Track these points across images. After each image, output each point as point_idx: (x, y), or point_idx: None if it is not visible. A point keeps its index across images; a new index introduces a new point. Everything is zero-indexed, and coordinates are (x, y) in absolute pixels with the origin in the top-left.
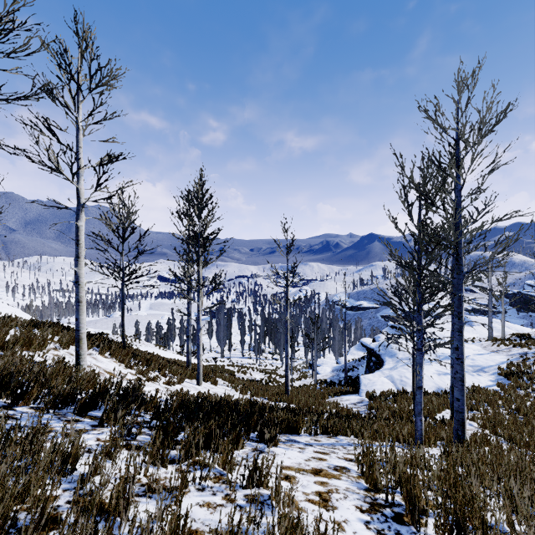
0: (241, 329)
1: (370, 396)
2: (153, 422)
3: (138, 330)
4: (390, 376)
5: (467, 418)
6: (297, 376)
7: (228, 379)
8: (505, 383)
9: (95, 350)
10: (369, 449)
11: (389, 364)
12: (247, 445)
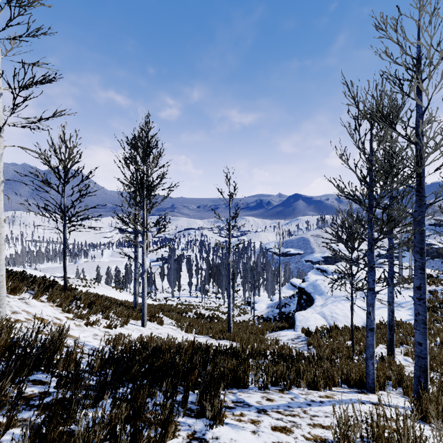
0: (189, 273)
1: (306, 332)
2: (55, 394)
3: (99, 274)
4: (322, 312)
5: (401, 353)
6: (237, 312)
7: (175, 317)
8: None
9: (30, 294)
10: (361, 439)
11: (319, 301)
12: (182, 428)
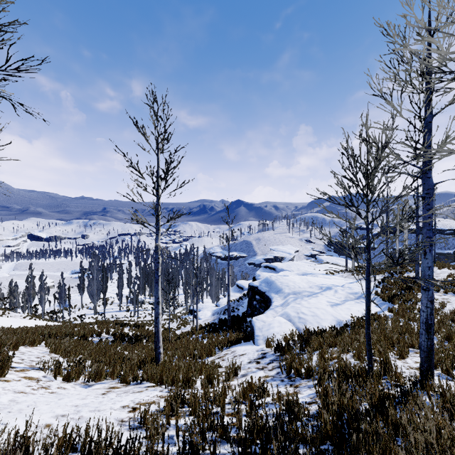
0: (118, 282)
1: (275, 346)
2: None
3: None
4: (286, 314)
5: None
6: (176, 324)
7: (61, 349)
8: (395, 307)
9: None
10: None
11: (277, 300)
12: None
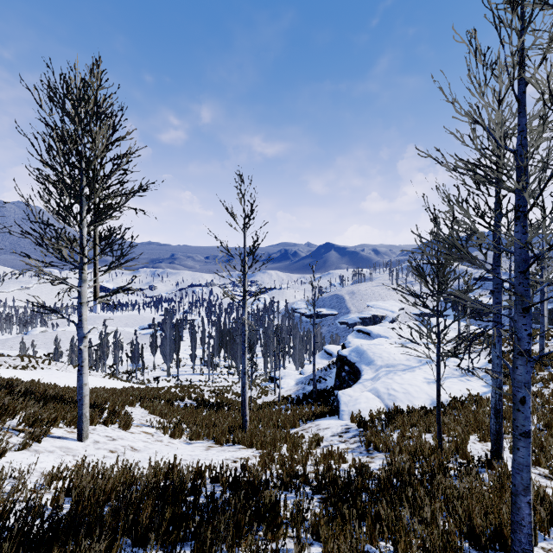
0: (191, 342)
1: (359, 422)
2: None
3: (57, 349)
4: (375, 389)
5: (504, 449)
6: (256, 393)
7: (158, 411)
8: (504, 388)
9: None
10: None
11: (367, 373)
12: None
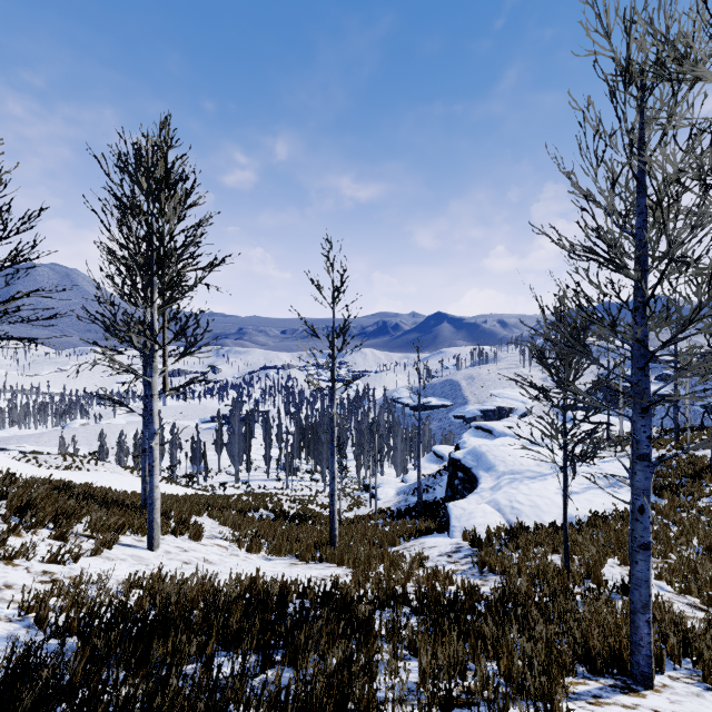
0: (265, 439)
1: (473, 539)
2: None
3: (103, 446)
4: (494, 501)
5: None
6: (346, 504)
7: (231, 522)
8: (660, 503)
9: None
10: None
11: (486, 481)
12: None
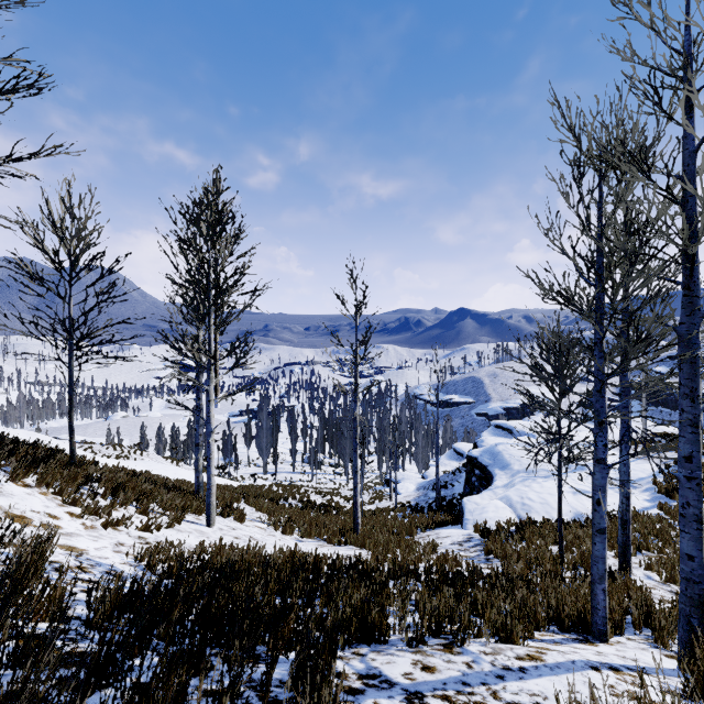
0: (291, 434)
1: (483, 531)
2: None
3: (144, 437)
4: (507, 498)
5: (640, 565)
6: (368, 497)
7: (266, 508)
8: (669, 504)
9: (6, 473)
10: None
11: (501, 479)
12: None
